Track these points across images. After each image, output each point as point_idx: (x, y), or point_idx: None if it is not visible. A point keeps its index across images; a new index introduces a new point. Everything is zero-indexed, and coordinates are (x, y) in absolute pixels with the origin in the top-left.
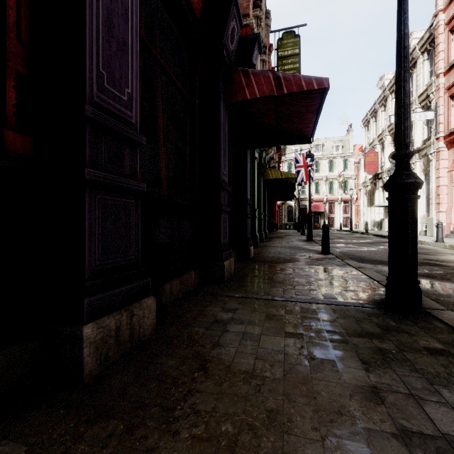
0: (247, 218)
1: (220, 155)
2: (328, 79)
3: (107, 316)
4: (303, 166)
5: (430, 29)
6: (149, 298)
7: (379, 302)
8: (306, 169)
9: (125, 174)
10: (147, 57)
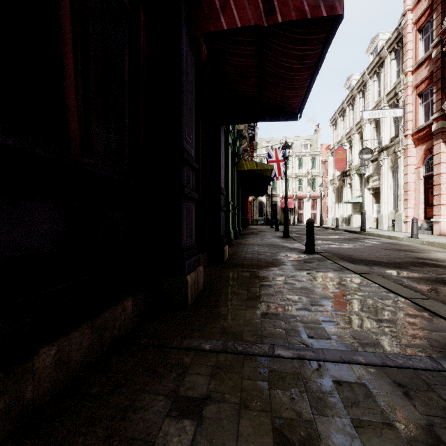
0: (220, 211)
1: (181, 110)
2: (342, 1)
3: None
4: (276, 161)
5: (398, 28)
6: None
7: None
8: (278, 164)
9: None
10: None
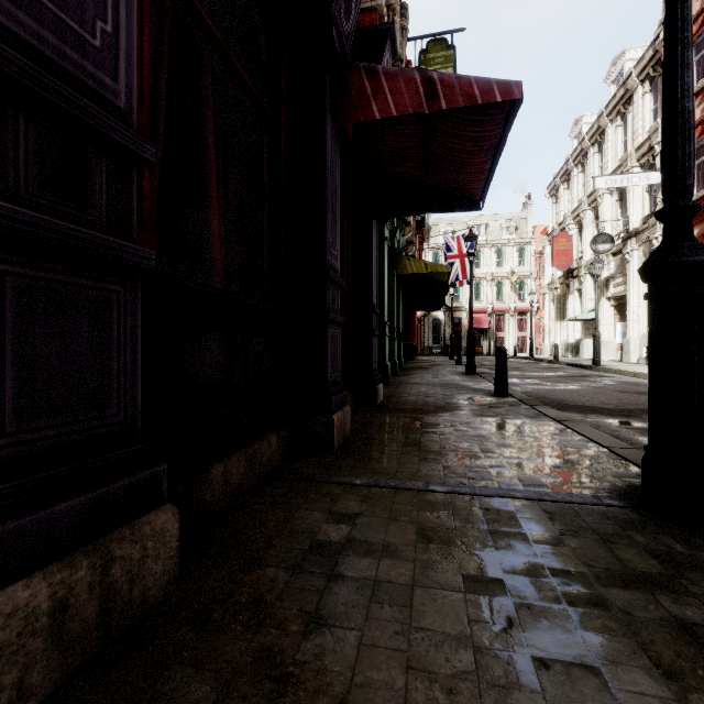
0: (372, 336)
1: (325, 220)
2: (520, 83)
3: (25, 578)
4: (459, 256)
5: (655, 44)
6: (160, 510)
7: (627, 493)
8: (462, 261)
9: (97, 224)
10: (176, 6)
